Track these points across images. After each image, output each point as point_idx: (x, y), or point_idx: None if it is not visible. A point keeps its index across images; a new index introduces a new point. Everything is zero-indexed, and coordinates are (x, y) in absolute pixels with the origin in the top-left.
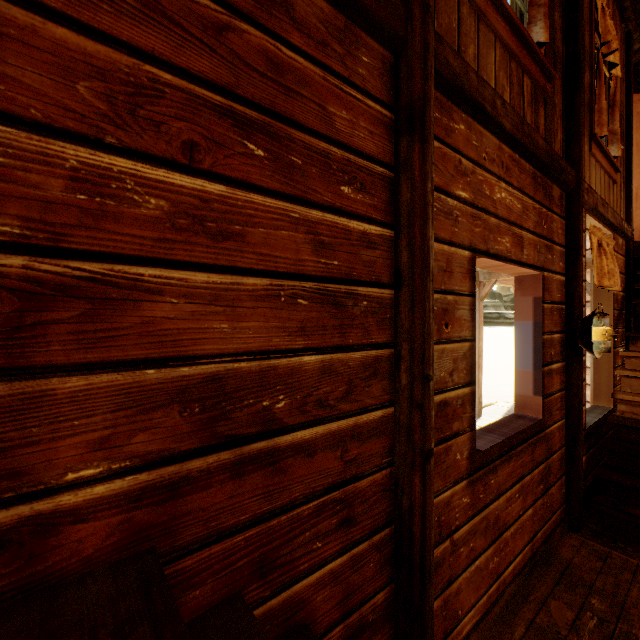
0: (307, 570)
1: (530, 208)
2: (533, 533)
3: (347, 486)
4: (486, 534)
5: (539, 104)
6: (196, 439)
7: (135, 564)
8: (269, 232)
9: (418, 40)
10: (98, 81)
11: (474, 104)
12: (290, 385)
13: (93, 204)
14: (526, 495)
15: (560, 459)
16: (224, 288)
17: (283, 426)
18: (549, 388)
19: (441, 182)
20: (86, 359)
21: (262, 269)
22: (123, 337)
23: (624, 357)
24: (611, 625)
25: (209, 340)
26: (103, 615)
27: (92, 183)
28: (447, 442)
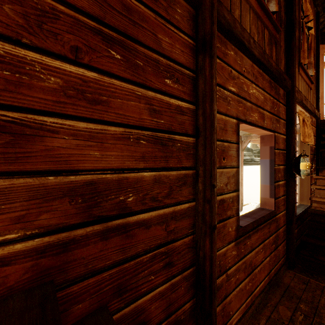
0: (146, 292)
1: (268, 99)
2: (269, 270)
3: (169, 245)
4: (245, 271)
5: (272, 45)
6: (79, 217)
7: (40, 290)
8: (123, 102)
9: (208, 1)
10: (17, 5)
11: (238, 40)
12: (136, 188)
13: (14, 78)
14: (266, 250)
15: (283, 231)
16: (96, 132)
17: (132, 211)
18: (278, 194)
19: (221, 81)
20: (9, 169)
21: (119, 122)
22: (33, 157)
23: (315, 179)
24: (311, 318)
25: (87, 161)
26: (14, 322)
27: (13, 65)
28: (224, 221)
